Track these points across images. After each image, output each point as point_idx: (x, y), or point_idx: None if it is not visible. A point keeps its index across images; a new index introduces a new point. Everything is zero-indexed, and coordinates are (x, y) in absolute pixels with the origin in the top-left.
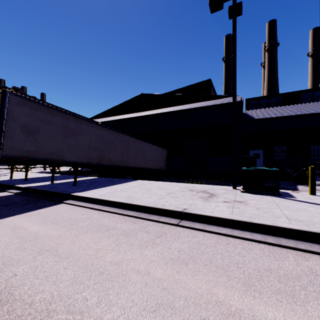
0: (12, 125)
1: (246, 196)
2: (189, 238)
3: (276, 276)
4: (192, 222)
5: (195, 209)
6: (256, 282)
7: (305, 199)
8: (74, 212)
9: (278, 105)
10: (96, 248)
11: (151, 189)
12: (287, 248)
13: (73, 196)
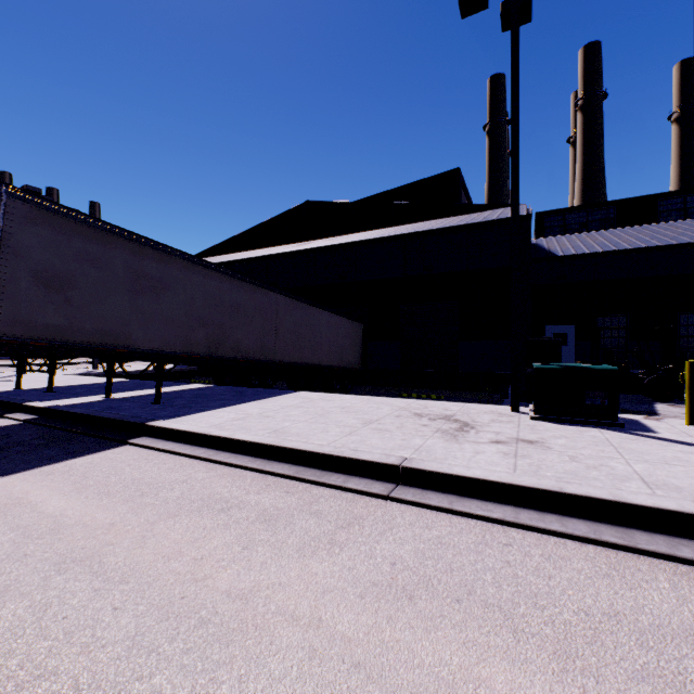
0: (12, 268)
1: (543, 428)
2: (417, 529)
3: (632, 632)
4: (423, 490)
5: (428, 459)
6: (585, 647)
7: (678, 436)
8: (151, 465)
9: (608, 226)
10: (195, 555)
11: (327, 412)
12: (650, 557)
13: (151, 429)
